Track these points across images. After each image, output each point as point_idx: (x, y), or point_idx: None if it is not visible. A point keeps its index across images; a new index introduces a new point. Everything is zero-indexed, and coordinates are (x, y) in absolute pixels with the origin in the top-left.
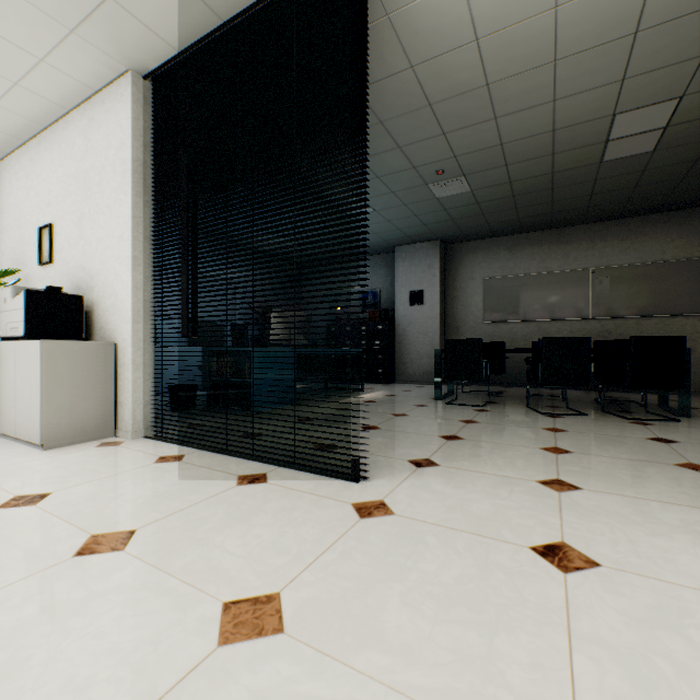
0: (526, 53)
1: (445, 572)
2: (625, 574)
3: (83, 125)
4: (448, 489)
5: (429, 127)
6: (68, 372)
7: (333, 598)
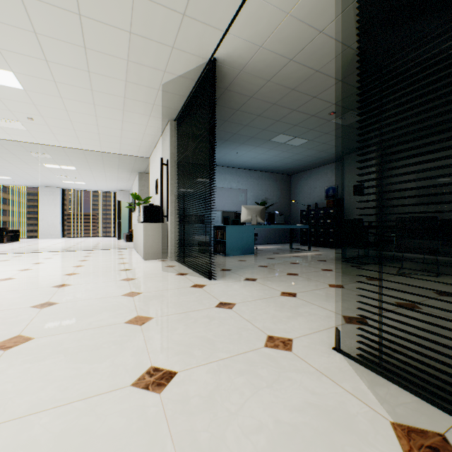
0: (325, 52)
1: (184, 299)
2: (232, 312)
3: (162, 141)
4: (237, 287)
5: (302, 97)
6: (151, 234)
7: (150, 296)
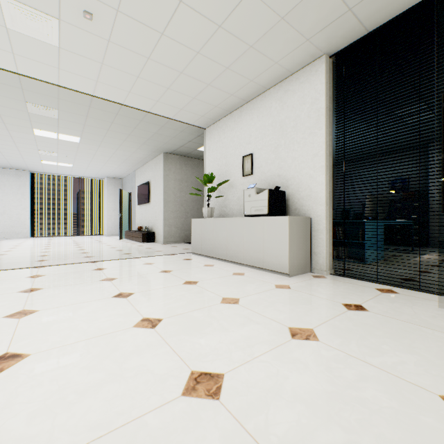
0: None
1: None
2: None
3: (278, 95)
4: None
5: None
6: (296, 234)
7: None
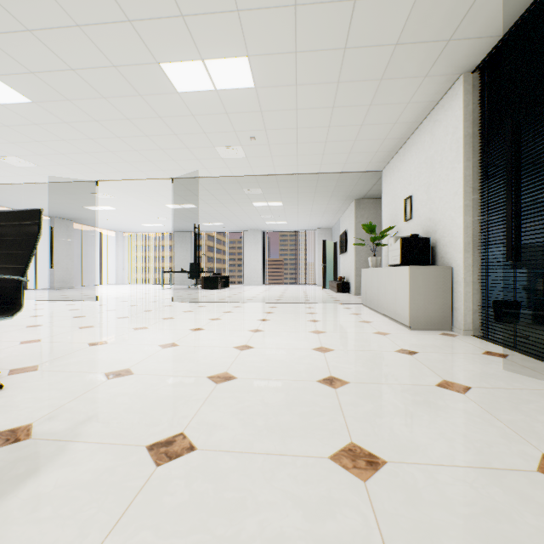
0: None
1: None
2: None
3: (429, 127)
4: None
5: None
6: (422, 285)
7: None
